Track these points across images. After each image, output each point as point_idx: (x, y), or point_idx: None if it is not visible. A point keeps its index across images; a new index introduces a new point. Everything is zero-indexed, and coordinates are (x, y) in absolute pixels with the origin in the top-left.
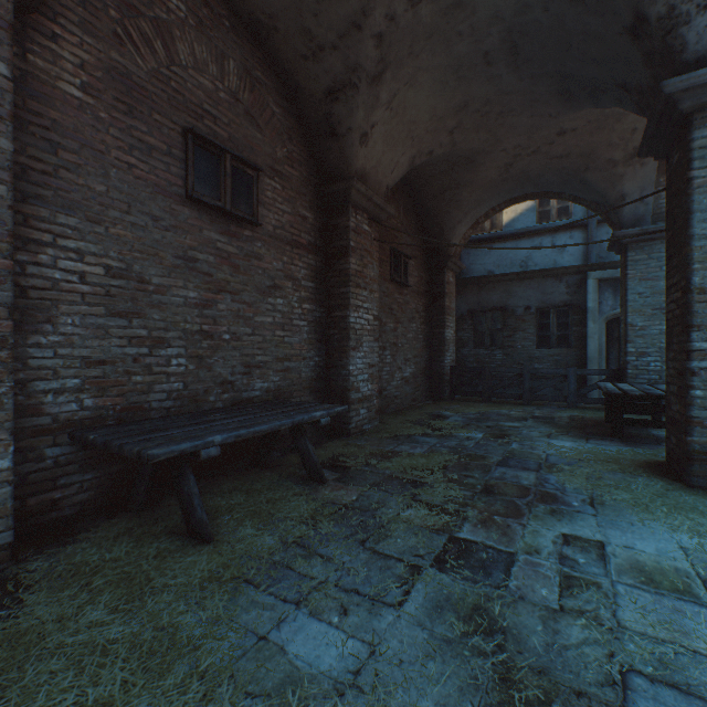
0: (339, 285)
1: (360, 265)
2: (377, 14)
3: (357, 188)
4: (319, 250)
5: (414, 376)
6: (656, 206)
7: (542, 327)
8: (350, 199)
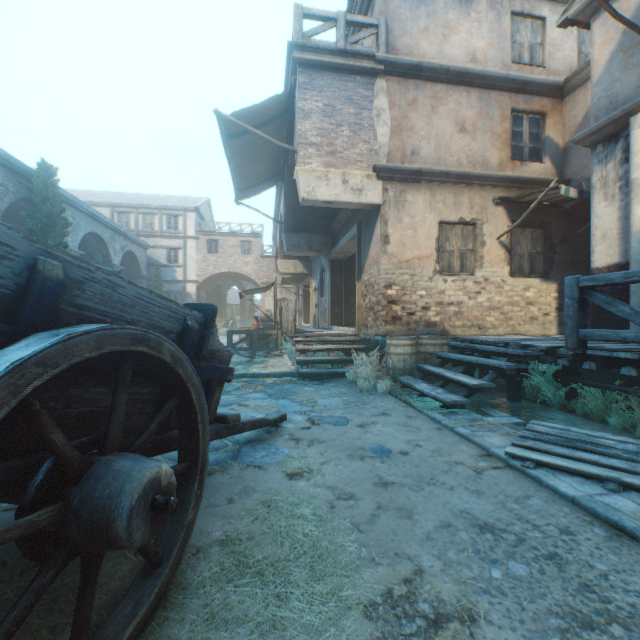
0: None
1: None
2: None
3: None
4: None
5: None
6: (135, 269)
7: None
8: None
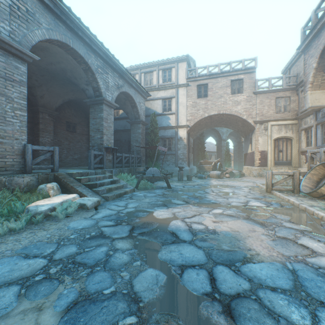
0: (37, 131)
1: (45, 127)
2: (34, 77)
3: (40, 108)
4: (32, 122)
5: (80, 158)
6: (135, 115)
7: (129, 146)
8: (39, 111)
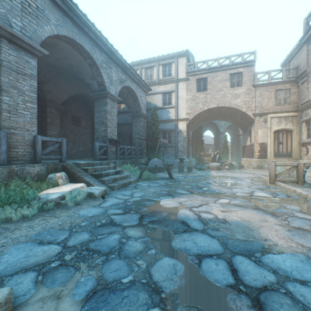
0: (45, 124)
1: (52, 120)
2: (42, 73)
3: (48, 103)
4: (40, 116)
5: (84, 150)
6: (136, 109)
7: (131, 139)
8: (47, 105)
